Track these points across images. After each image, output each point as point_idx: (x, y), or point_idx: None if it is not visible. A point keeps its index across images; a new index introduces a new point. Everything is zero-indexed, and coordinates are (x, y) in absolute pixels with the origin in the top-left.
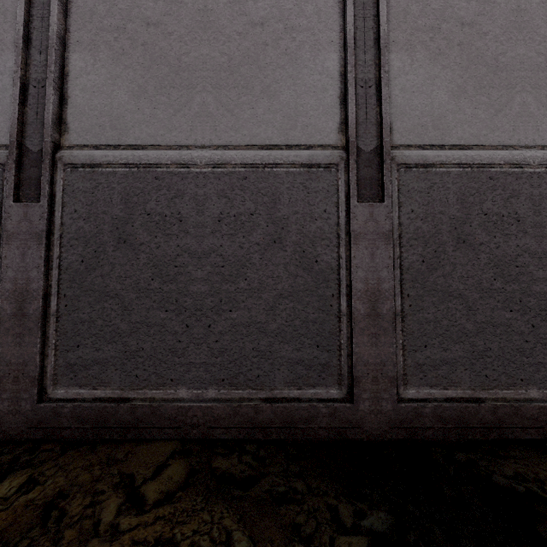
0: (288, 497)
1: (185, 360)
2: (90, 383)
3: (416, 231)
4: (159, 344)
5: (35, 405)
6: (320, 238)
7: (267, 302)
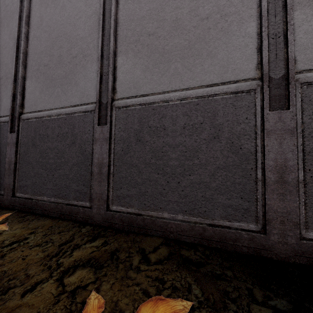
0: (222, 277)
1: (167, 199)
2: (125, 205)
3: None
4: (154, 189)
5: (105, 212)
6: (243, 135)
7: (210, 171)
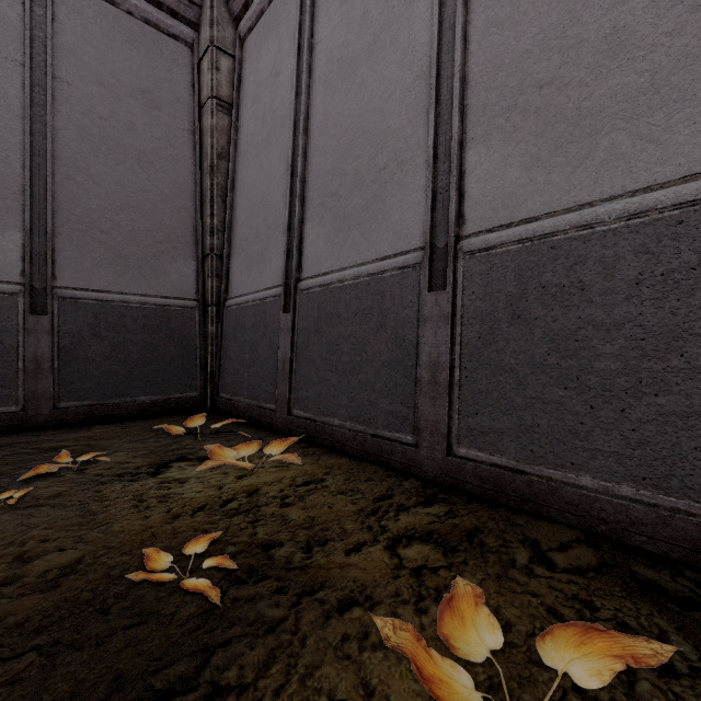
0: None
1: (589, 445)
2: (487, 448)
3: None
4: (556, 422)
5: (445, 457)
6: None
7: None
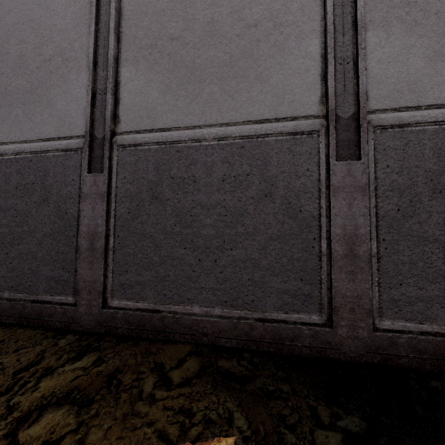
0: (276, 395)
1: (198, 285)
2: (134, 297)
3: (392, 183)
4: (180, 272)
5: (100, 310)
6: (304, 192)
7: (260, 243)
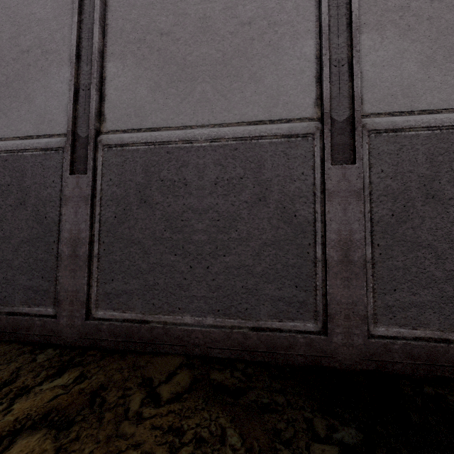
0: (271, 408)
1: (189, 293)
2: (120, 308)
3: (386, 188)
4: (170, 280)
5: (84, 322)
6: (299, 196)
7: (254, 249)
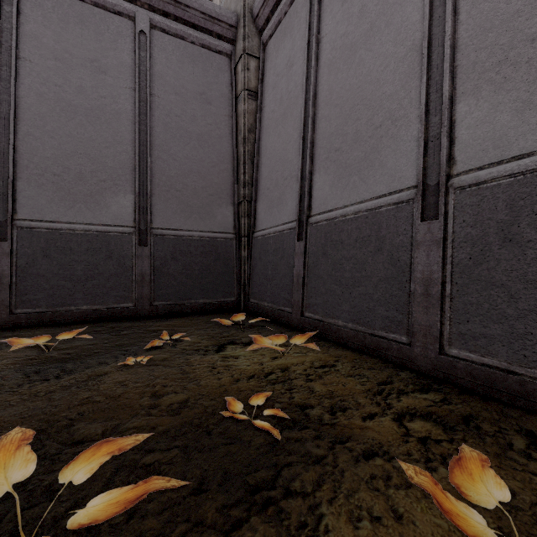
0: None
1: None
2: (478, 351)
3: None
4: None
5: (437, 355)
6: None
7: None
